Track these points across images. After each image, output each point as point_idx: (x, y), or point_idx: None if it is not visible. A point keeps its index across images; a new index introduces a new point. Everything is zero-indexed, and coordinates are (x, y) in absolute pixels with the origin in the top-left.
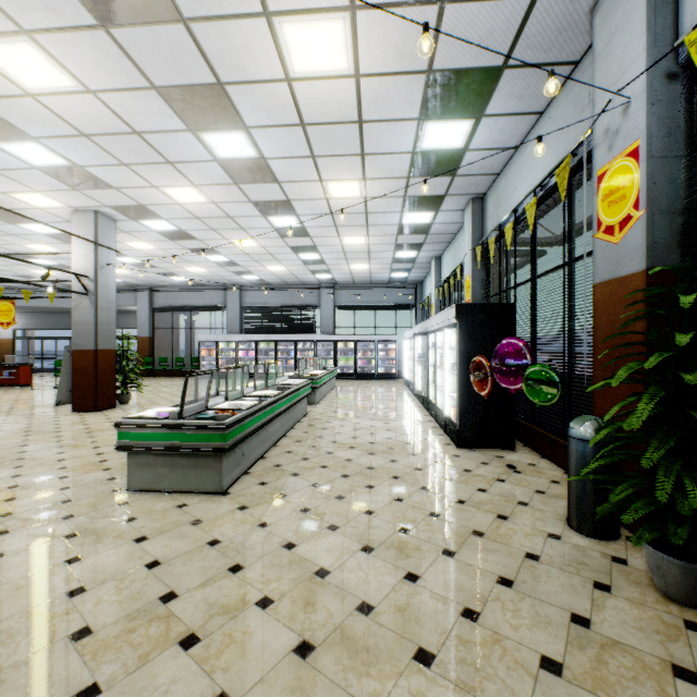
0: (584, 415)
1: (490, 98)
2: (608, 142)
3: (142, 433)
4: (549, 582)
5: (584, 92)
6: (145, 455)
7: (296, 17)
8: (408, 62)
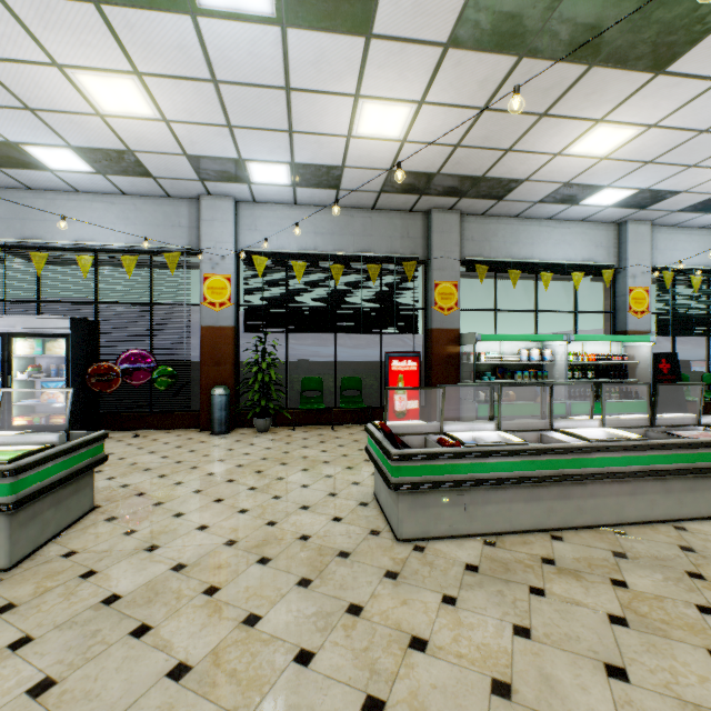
0: (217, 386)
1: (124, 176)
2: (212, 264)
3: (42, 472)
4: (254, 440)
5: (176, 217)
6: (31, 505)
7: (144, 90)
8: (134, 142)
